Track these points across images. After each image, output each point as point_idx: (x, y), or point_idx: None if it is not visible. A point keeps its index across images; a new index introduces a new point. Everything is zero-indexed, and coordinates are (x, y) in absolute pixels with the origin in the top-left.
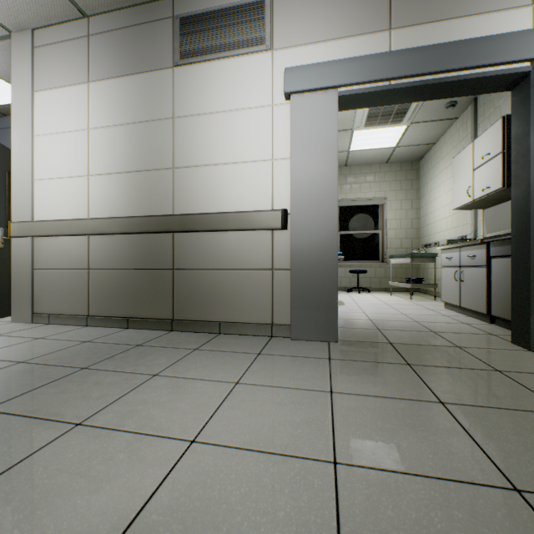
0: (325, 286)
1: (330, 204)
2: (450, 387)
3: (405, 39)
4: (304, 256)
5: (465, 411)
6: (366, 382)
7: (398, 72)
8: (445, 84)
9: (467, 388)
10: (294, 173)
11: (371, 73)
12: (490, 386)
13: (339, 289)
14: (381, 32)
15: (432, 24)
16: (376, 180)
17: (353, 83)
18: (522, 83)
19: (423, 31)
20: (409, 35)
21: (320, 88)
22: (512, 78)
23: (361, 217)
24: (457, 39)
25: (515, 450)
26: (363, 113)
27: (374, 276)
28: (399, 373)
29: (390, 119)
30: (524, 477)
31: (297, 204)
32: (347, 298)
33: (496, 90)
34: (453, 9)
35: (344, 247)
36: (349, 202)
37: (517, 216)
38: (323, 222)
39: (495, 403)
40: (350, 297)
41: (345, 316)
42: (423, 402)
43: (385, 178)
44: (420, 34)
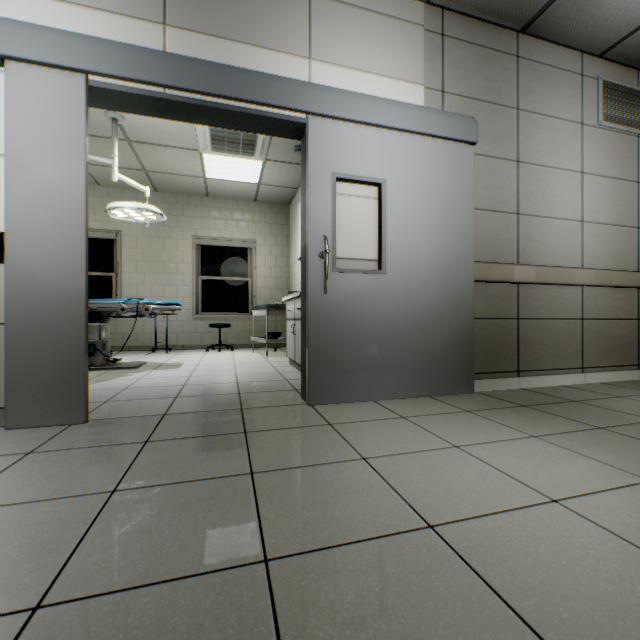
0: (66, 347)
1: (74, 233)
2: (157, 465)
3: (183, 44)
4: (31, 304)
5: (129, 497)
6: (37, 482)
7: (166, 79)
8: (229, 113)
9: (179, 462)
10: (11, 178)
11: (131, 68)
12: (210, 454)
13: (200, 348)
14: (154, 23)
15: (215, 39)
16: (245, 219)
17: (105, 74)
18: (305, 134)
19: (205, 42)
20: (188, 41)
21: (54, 64)
22: (295, 127)
23: (229, 260)
24: (241, 66)
25: (120, 541)
26: (204, 132)
27: (242, 331)
28: (114, 457)
29: (241, 149)
30: (77, 581)
31: (18, 227)
32: (196, 358)
33: (286, 136)
34: (237, 31)
35: (207, 295)
36: (212, 241)
37: (303, 268)
38: (62, 256)
39: (186, 476)
40: (201, 357)
41: (157, 383)
42: (86, 497)
43: (254, 219)
44: (201, 45)
